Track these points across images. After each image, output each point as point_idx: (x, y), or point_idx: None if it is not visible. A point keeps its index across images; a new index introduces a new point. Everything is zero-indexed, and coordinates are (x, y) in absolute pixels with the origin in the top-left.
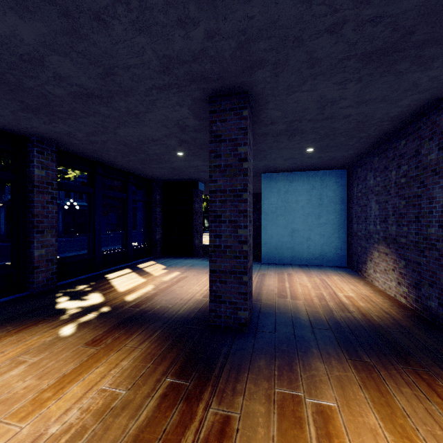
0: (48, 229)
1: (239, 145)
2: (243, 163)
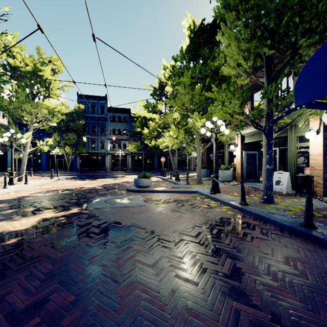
0: None
1: None
2: None
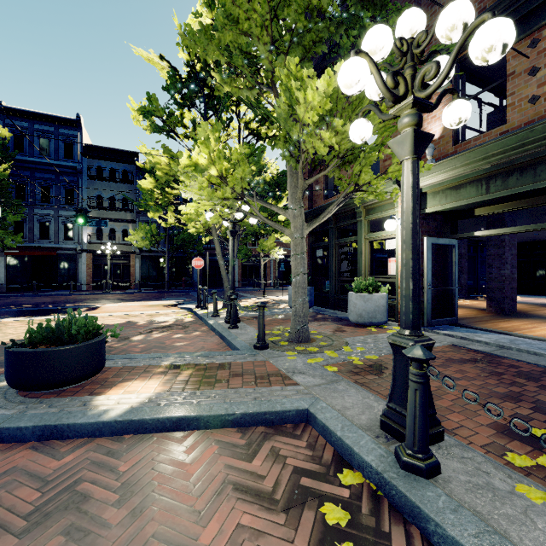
0: (465, 273)
1: None
2: None
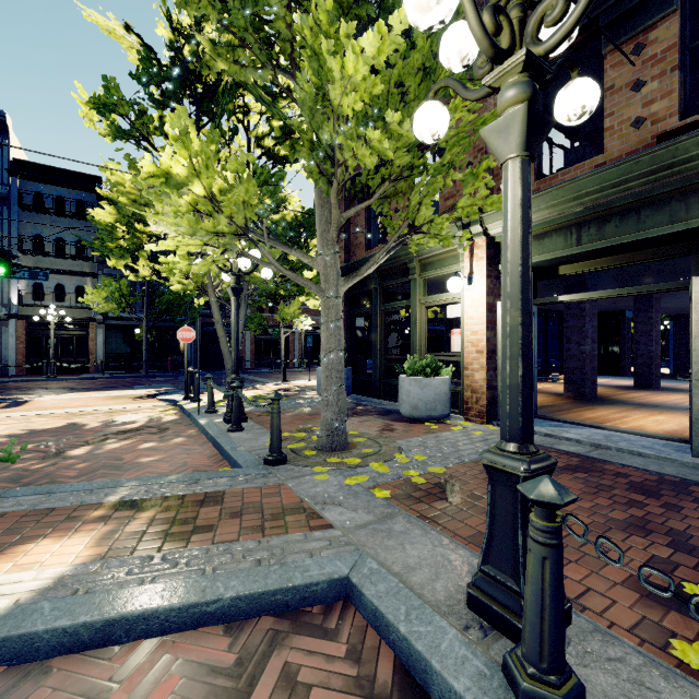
0: None
1: (649, 313)
2: (651, 320)
